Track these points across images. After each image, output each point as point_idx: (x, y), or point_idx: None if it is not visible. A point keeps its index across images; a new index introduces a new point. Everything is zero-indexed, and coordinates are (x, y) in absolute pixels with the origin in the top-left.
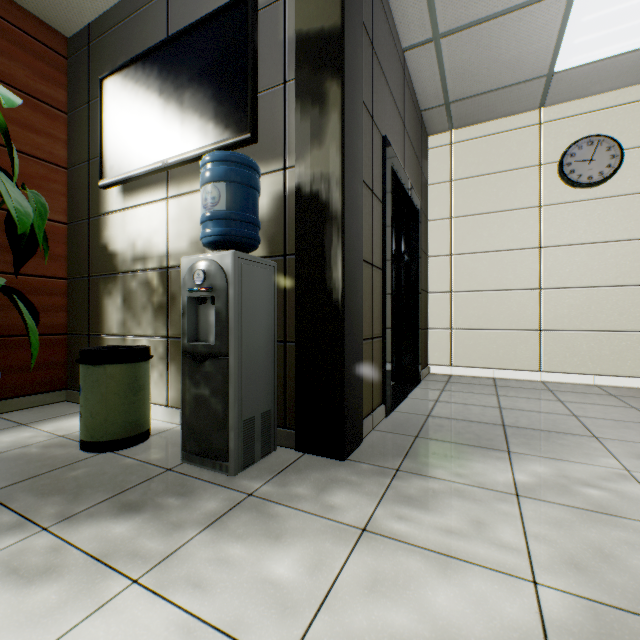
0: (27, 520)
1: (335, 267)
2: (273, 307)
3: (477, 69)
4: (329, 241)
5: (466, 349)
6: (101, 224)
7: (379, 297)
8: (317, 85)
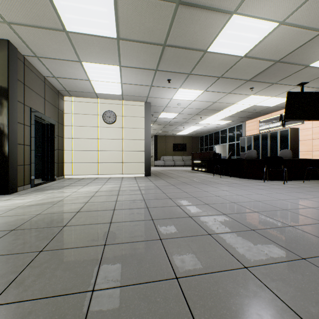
0: None
1: (6, 147)
2: None
3: (73, 86)
4: (4, 140)
5: (77, 169)
6: None
7: (28, 153)
8: (0, 100)
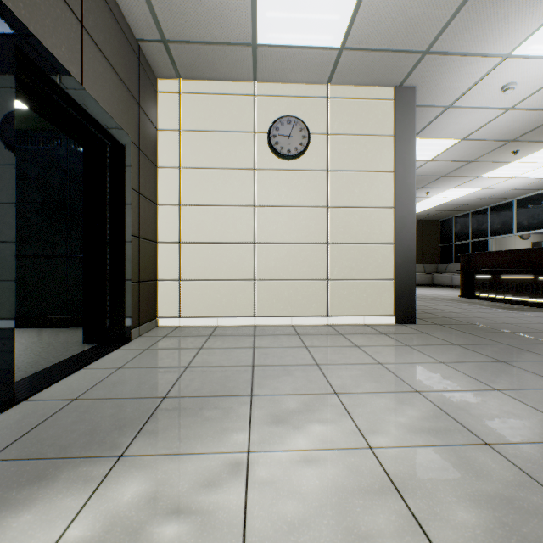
0: None
1: None
2: None
3: (184, 6)
4: None
5: (194, 300)
6: None
7: None
8: None
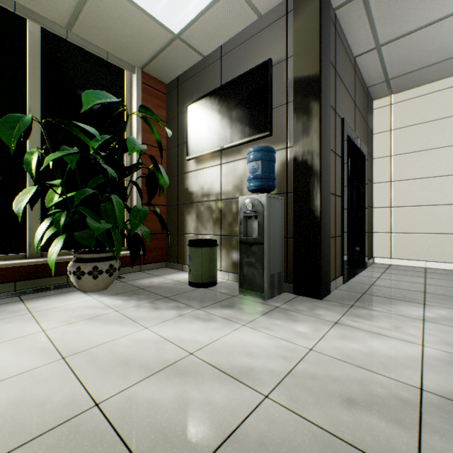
0: (190, 306)
1: (316, 199)
2: (282, 220)
3: (409, 58)
4: (312, 185)
5: (403, 247)
6: (184, 178)
7: (339, 213)
8: (305, 105)
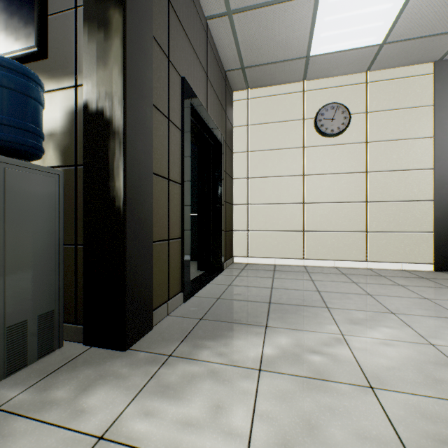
0: None
1: (118, 177)
2: (58, 213)
3: (261, 44)
4: (113, 154)
5: (258, 245)
6: None
7: (178, 206)
8: (102, 11)
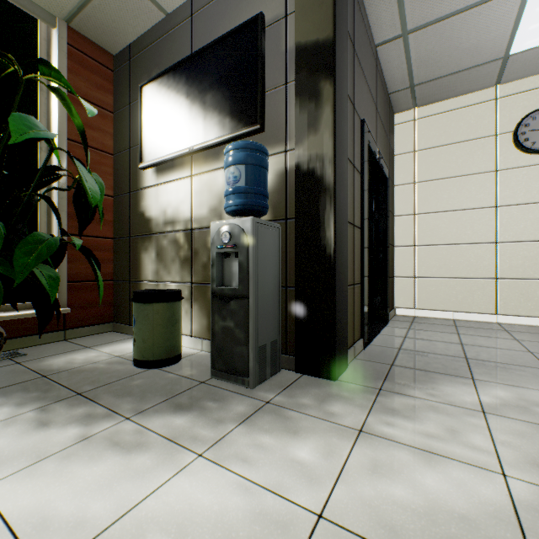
0: (114, 412)
1: (328, 228)
2: (278, 260)
3: (440, 57)
4: (323, 207)
5: (428, 294)
6: (139, 196)
7: (358, 251)
8: (313, 85)
